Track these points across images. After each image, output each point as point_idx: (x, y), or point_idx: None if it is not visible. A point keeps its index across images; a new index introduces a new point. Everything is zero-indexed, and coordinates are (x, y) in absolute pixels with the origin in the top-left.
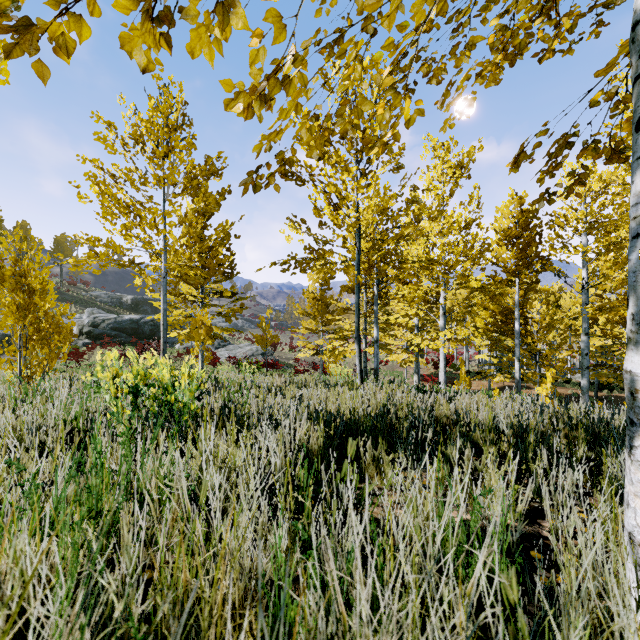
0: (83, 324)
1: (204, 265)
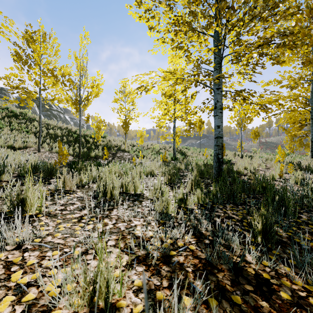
0: None
1: None
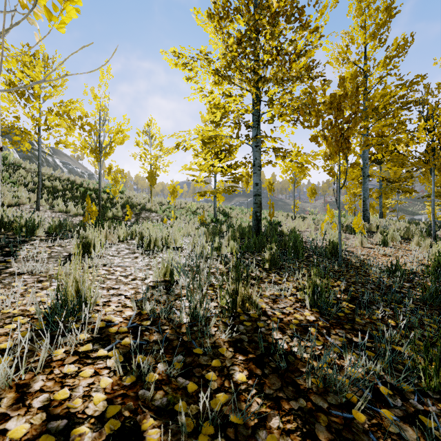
0: (427, 217)
1: (439, 191)
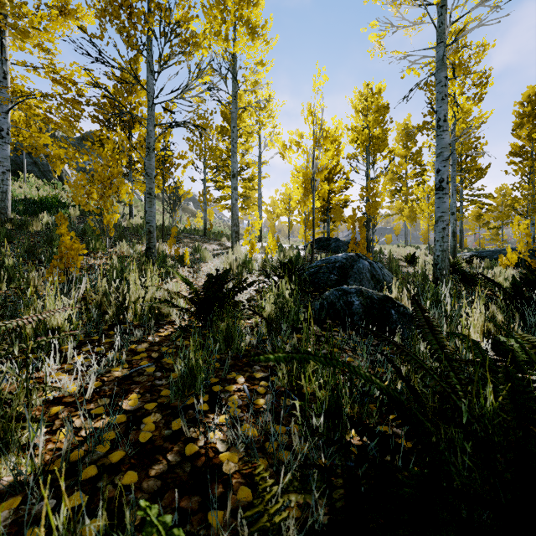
0: None
1: None
